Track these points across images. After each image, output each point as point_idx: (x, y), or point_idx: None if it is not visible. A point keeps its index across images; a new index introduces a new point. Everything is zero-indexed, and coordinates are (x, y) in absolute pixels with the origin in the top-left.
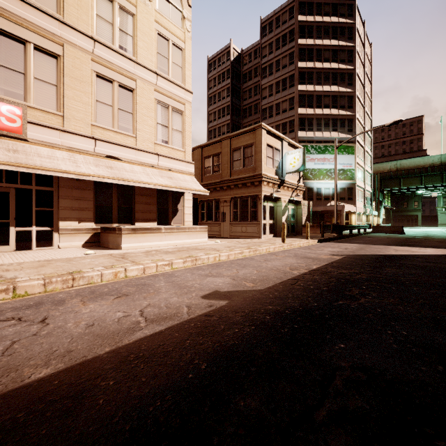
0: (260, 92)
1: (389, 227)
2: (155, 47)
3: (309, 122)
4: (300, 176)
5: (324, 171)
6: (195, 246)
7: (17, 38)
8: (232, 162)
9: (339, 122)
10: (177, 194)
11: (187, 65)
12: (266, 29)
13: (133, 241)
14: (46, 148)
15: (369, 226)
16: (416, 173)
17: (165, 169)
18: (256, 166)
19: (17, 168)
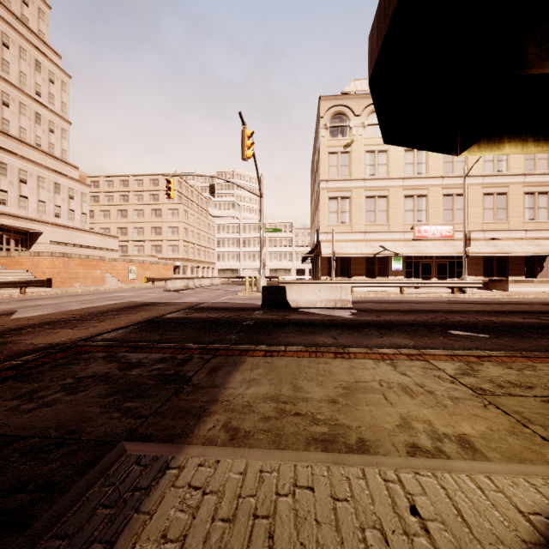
0: None
1: None
2: (522, 157)
3: None
4: None
5: None
6: None
7: (450, 195)
8: None
9: None
10: (542, 255)
11: None
12: None
13: (515, 287)
14: (462, 241)
15: None
16: None
17: (531, 239)
18: None
19: (459, 255)
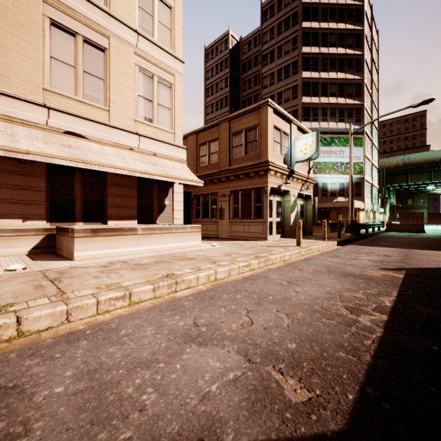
0: (260, 81)
1: (407, 225)
2: None
3: (313, 112)
4: (310, 167)
5: (330, 164)
6: (183, 252)
7: None
8: (232, 149)
9: (346, 112)
10: (164, 185)
11: (177, 28)
12: (267, 13)
13: (93, 247)
14: None
15: (383, 224)
16: (425, 167)
17: (148, 154)
18: (261, 152)
19: None
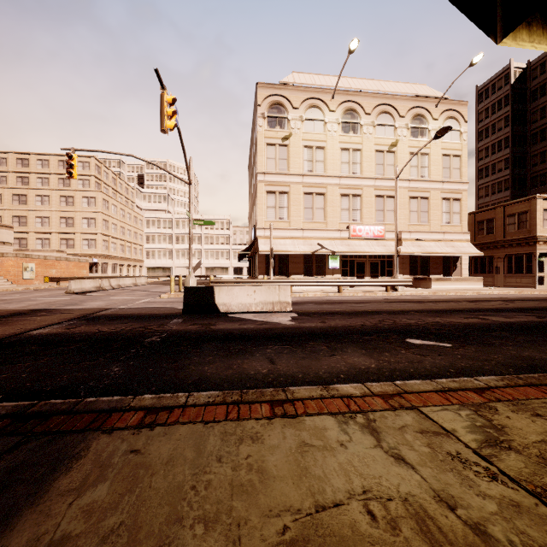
0: None
1: None
2: (441, 165)
3: None
4: None
5: None
6: (474, 289)
7: (381, 196)
8: (506, 226)
9: None
10: (456, 255)
11: (464, 165)
12: None
13: (436, 285)
14: (392, 241)
15: None
16: None
17: (448, 241)
18: (531, 230)
19: (390, 254)
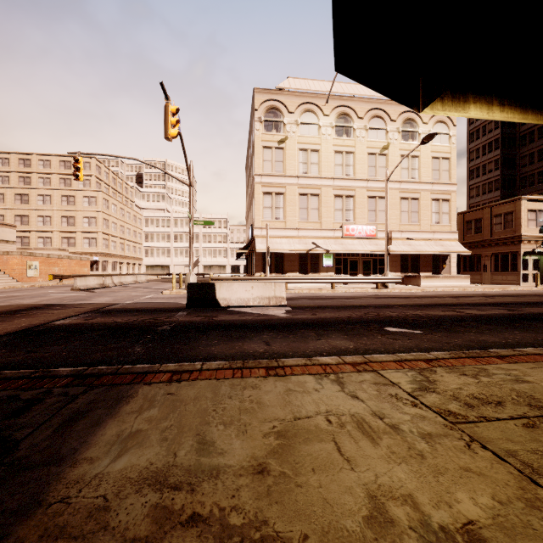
0: None
1: None
2: (430, 167)
3: None
4: None
5: None
6: (461, 286)
7: (373, 197)
8: (493, 226)
9: None
10: (445, 254)
11: (453, 167)
12: None
13: (425, 282)
14: (383, 240)
15: None
16: None
17: (437, 240)
18: (516, 229)
19: (382, 252)
